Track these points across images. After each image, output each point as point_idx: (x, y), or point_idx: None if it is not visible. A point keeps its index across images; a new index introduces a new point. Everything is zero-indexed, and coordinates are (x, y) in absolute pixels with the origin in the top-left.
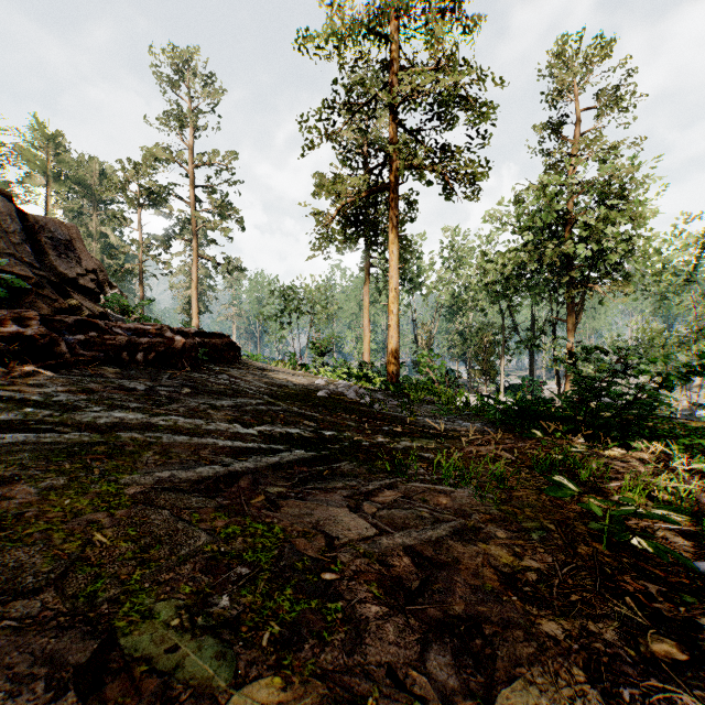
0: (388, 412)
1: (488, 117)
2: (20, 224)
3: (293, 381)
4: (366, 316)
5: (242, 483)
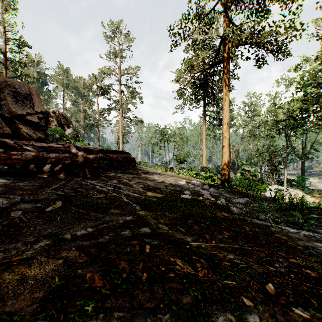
0: (248, 219)
1: None
2: None
3: (164, 183)
4: (204, 142)
5: None
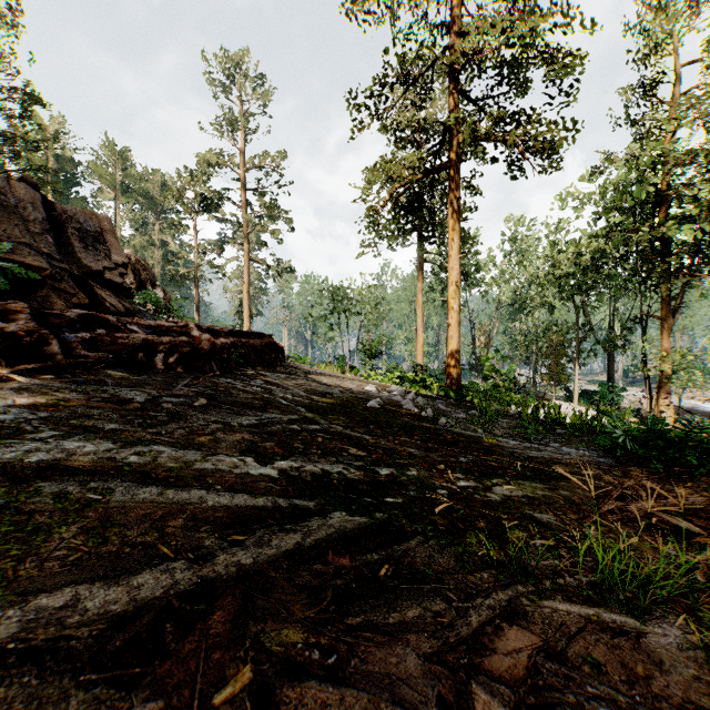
0: (458, 430)
1: (574, 68)
2: (44, 213)
3: (339, 388)
4: (419, 316)
5: (216, 616)
